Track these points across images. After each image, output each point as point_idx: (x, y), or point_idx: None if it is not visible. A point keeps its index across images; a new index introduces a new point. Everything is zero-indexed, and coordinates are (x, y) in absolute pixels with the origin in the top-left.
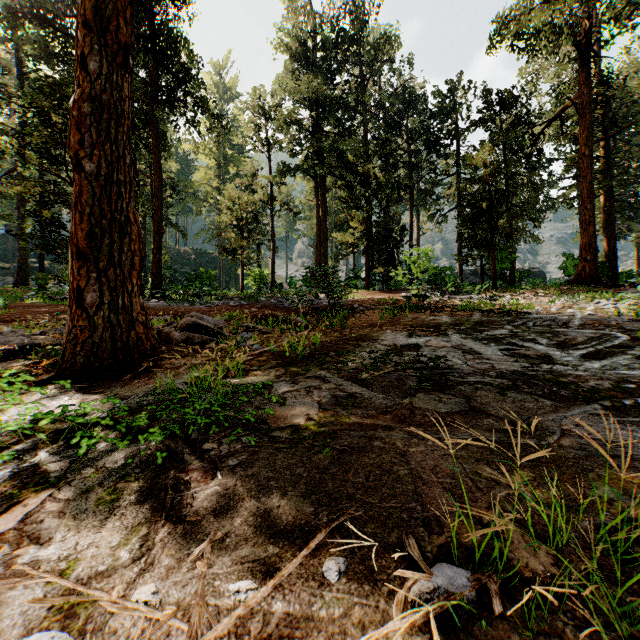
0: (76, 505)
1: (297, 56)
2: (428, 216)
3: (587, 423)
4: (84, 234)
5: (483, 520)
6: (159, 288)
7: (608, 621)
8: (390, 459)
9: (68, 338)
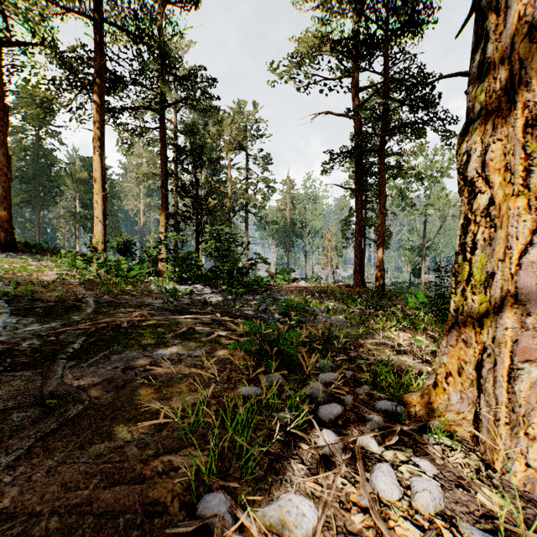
0: None
1: None
2: None
3: (80, 374)
4: None
5: (160, 470)
6: None
7: (234, 448)
8: (10, 535)
9: None
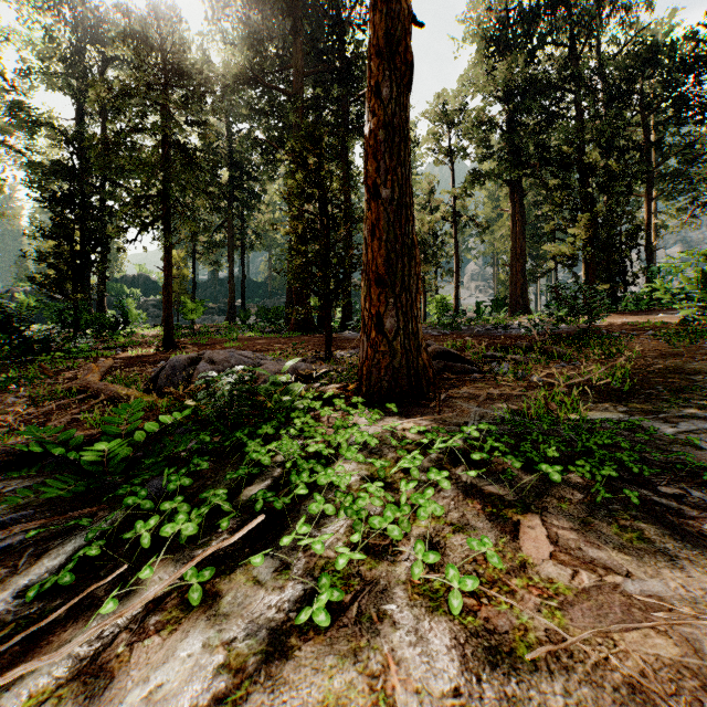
0: (598, 537)
1: (488, 43)
2: (677, 208)
3: None
4: (382, 260)
5: None
6: (349, 319)
7: None
8: None
9: (372, 363)
